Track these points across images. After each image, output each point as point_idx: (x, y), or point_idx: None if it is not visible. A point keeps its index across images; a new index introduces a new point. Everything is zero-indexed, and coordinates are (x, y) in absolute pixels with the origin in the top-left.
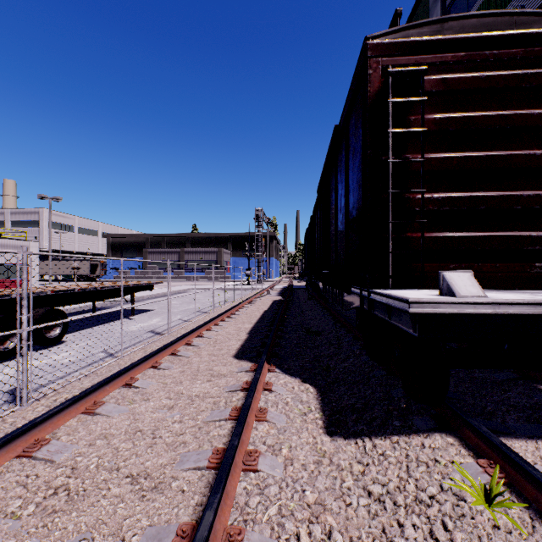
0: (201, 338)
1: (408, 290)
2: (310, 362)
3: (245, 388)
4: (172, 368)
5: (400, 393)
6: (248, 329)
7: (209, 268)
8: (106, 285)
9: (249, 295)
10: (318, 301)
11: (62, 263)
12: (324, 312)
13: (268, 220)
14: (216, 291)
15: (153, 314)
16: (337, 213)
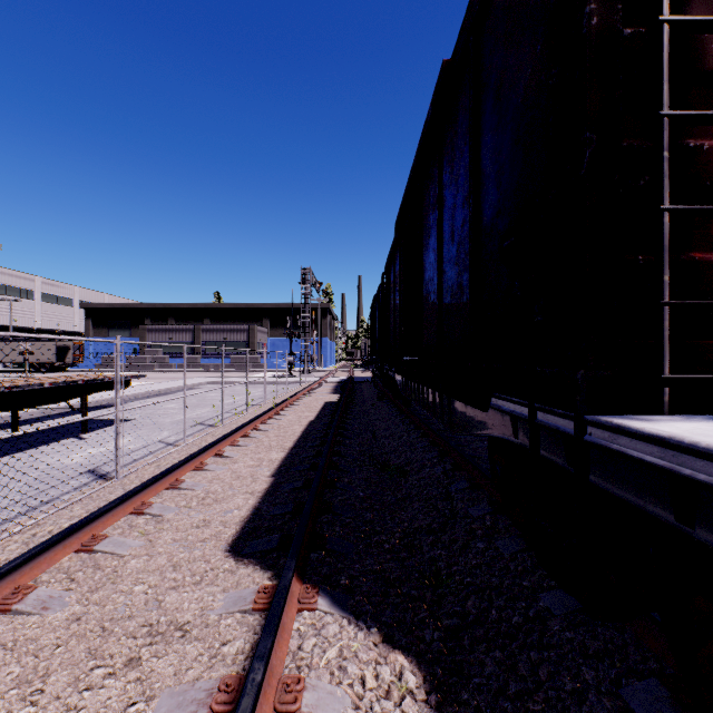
0: (178, 490)
1: (708, 418)
2: (395, 553)
3: (219, 712)
4: (54, 607)
5: (663, 706)
6: (276, 462)
7: (237, 352)
8: (22, 383)
9: (289, 392)
10: (393, 402)
11: (11, 345)
12: (406, 424)
13: (319, 285)
14: (243, 386)
15: (126, 428)
16: (442, 248)
